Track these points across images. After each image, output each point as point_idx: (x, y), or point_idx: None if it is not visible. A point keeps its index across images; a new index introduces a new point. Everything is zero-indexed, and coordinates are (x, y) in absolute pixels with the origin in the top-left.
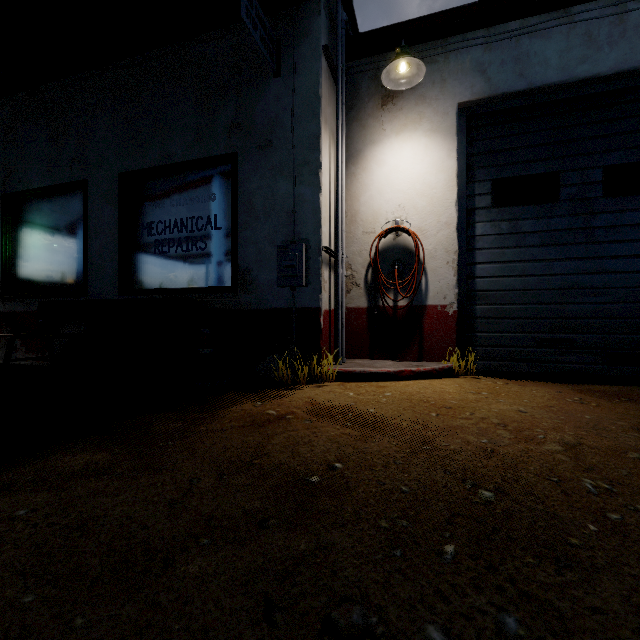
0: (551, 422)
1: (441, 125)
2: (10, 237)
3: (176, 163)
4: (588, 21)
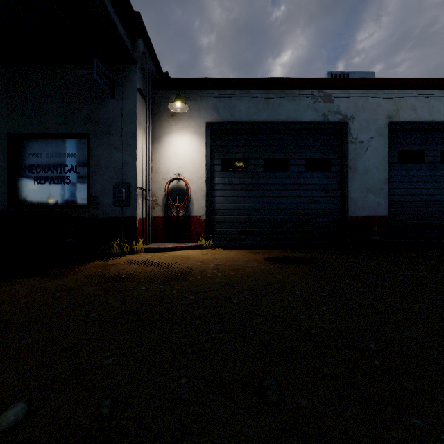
0: (221, 260)
1: (199, 131)
2: None
3: (50, 133)
4: (256, 98)
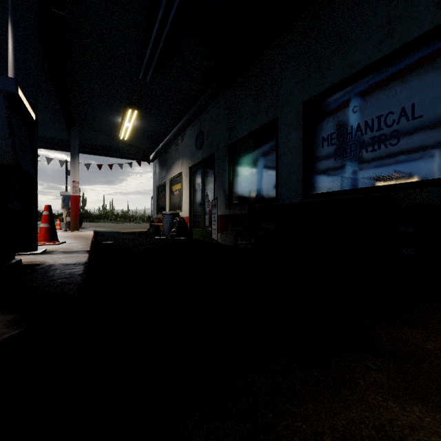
0: None
1: None
2: (232, 169)
3: (361, 69)
4: None
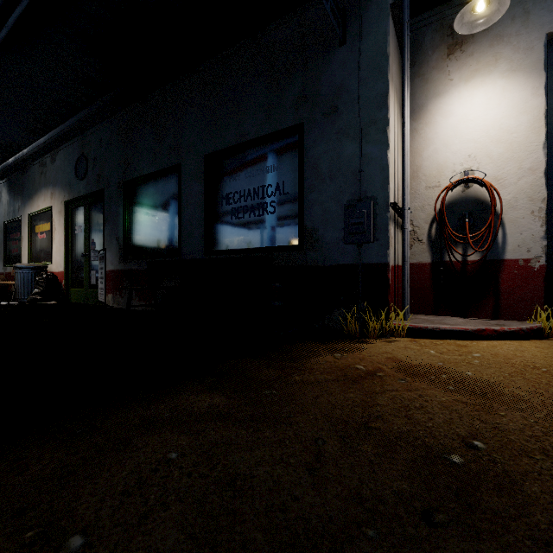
0: None
1: (523, 62)
2: (128, 213)
3: (250, 140)
4: None
